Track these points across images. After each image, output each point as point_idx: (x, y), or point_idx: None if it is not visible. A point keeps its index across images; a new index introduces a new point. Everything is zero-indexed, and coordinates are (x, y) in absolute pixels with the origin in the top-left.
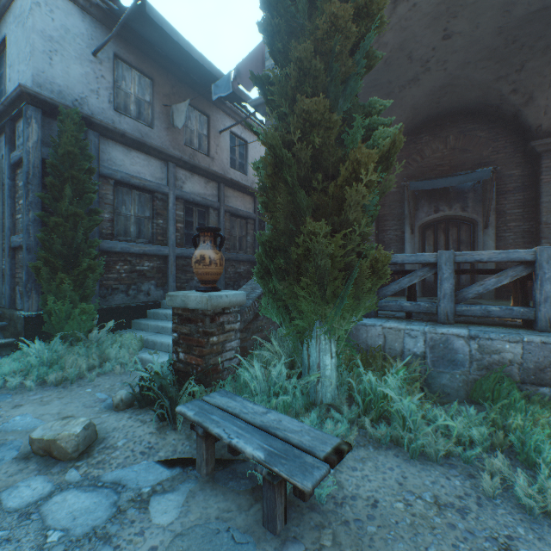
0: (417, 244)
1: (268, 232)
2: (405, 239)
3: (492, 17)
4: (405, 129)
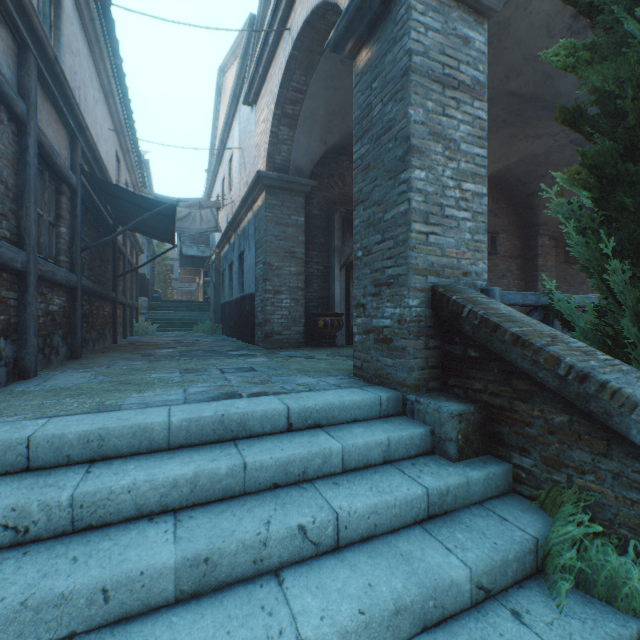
0: (344, 283)
1: (416, 227)
2: (336, 276)
3: (496, 75)
4: (339, 142)
